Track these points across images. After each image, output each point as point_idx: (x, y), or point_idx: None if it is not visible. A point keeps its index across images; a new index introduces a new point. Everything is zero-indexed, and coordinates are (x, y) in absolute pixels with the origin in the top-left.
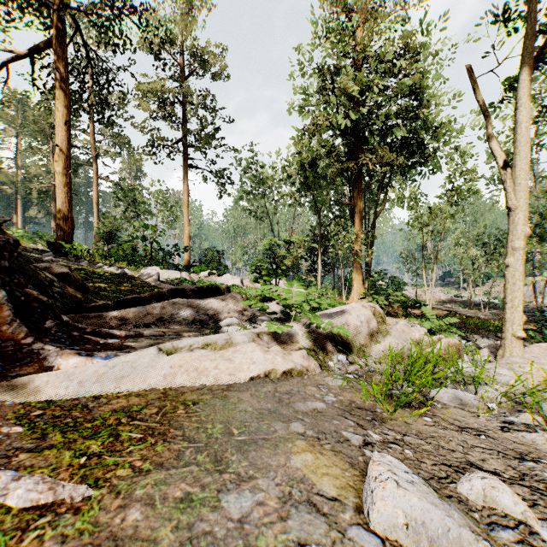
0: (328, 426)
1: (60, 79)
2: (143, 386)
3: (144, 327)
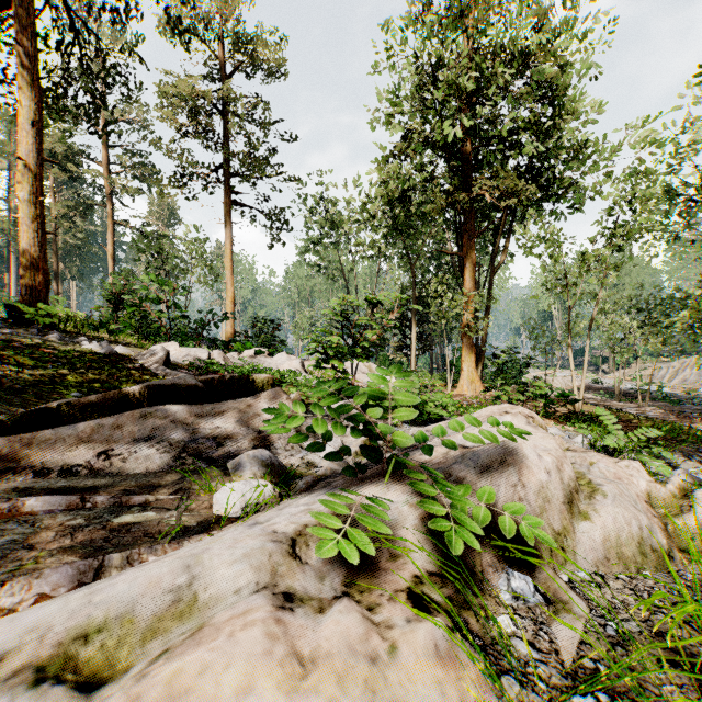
0: None
1: (26, 59)
2: None
3: (61, 475)
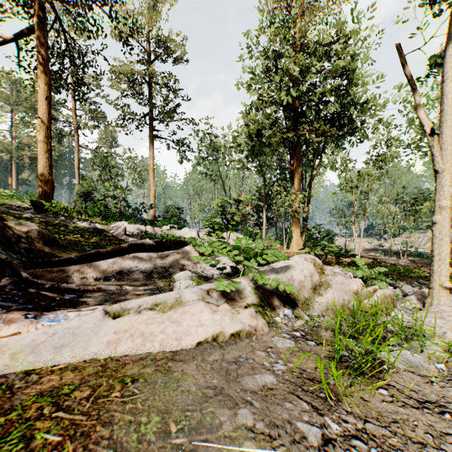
0: (280, 413)
1: (41, 61)
2: (82, 356)
3: (104, 280)
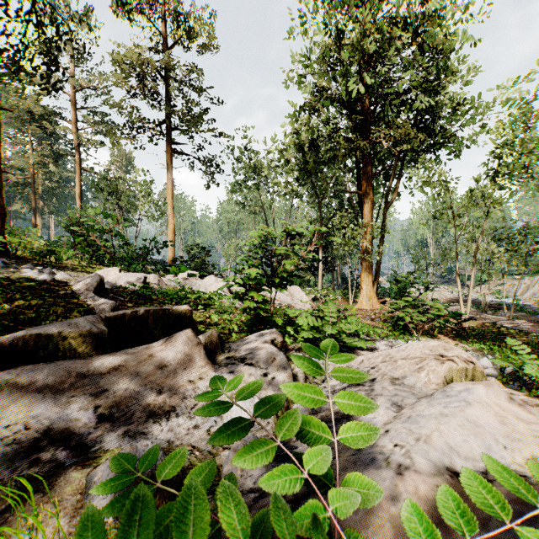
0: None
1: None
2: None
3: None
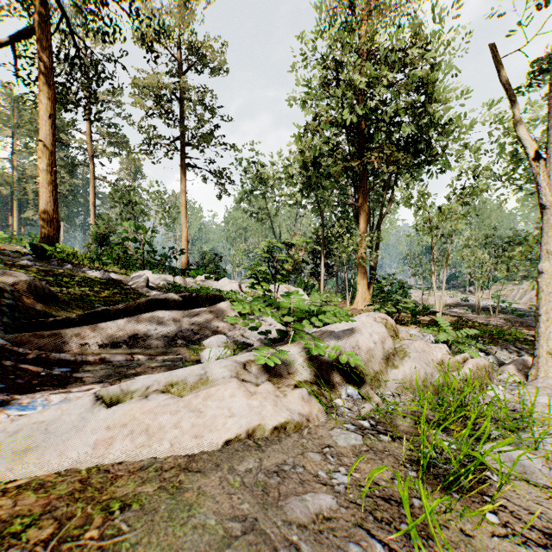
0: None
1: (44, 70)
2: (56, 465)
3: (112, 347)
